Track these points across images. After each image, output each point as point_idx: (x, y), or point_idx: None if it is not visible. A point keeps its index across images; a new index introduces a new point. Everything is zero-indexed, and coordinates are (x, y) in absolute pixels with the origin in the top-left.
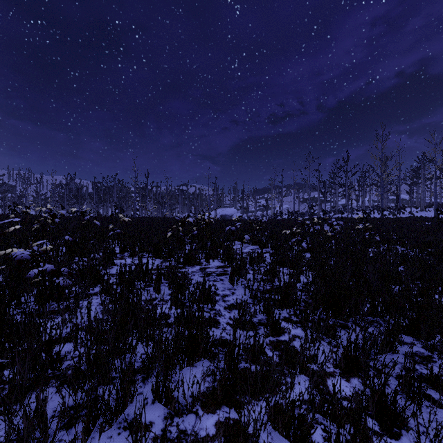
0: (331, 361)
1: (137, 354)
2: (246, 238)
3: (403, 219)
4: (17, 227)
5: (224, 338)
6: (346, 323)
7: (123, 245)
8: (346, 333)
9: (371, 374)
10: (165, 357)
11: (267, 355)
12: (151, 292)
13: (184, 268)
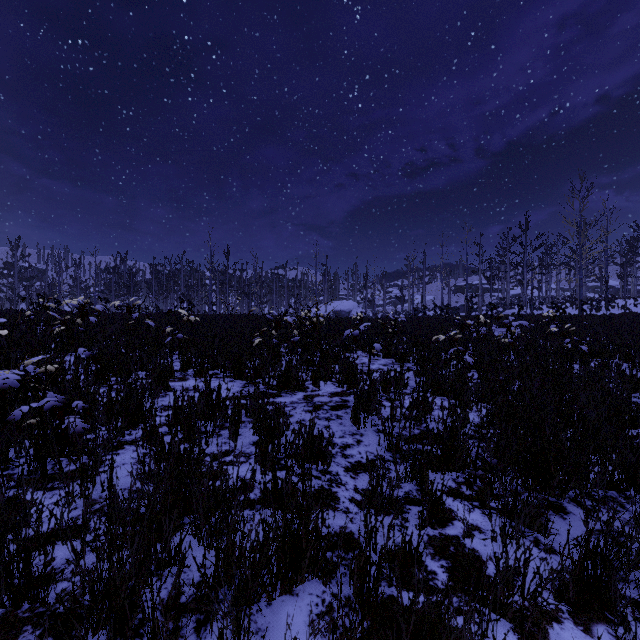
0: (548, 584)
1: (190, 568)
2: (377, 348)
3: (618, 317)
4: (4, 333)
5: (347, 531)
6: (559, 501)
7: (186, 358)
8: (563, 523)
9: (628, 614)
10: (240, 580)
11: (426, 568)
12: (224, 439)
13: (279, 397)
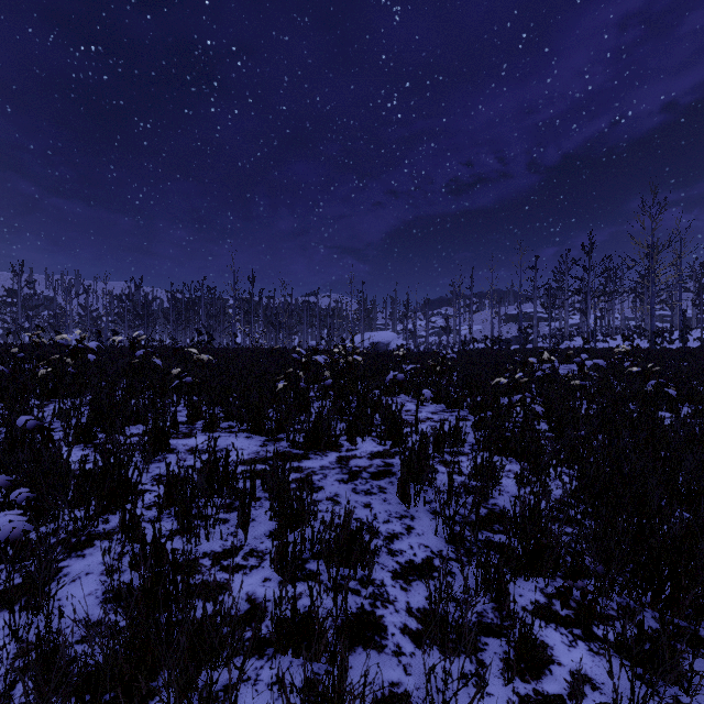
0: None
1: None
2: (426, 395)
3: (699, 352)
4: None
5: (400, 691)
6: (692, 627)
7: (194, 408)
8: None
9: None
10: None
11: None
12: (231, 527)
13: (306, 459)
